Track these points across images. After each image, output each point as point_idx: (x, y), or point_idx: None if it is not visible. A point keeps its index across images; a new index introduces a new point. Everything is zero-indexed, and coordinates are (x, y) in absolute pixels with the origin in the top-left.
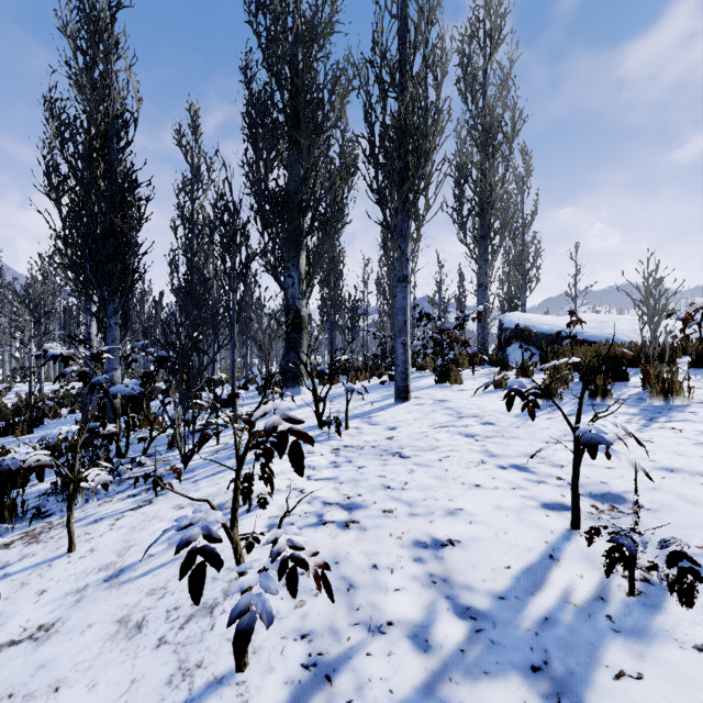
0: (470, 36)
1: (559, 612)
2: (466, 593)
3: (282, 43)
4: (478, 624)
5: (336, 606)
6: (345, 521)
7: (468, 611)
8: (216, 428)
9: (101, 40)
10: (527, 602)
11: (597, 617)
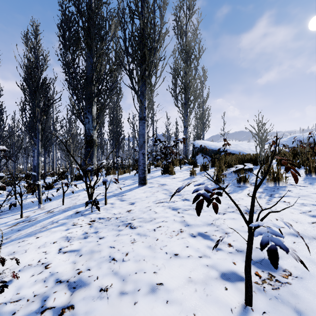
0: (180, 7)
1: None
2: None
3: None
4: None
5: None
6: (63, 306)
7: None
8: None
9: None
10: None
11: None
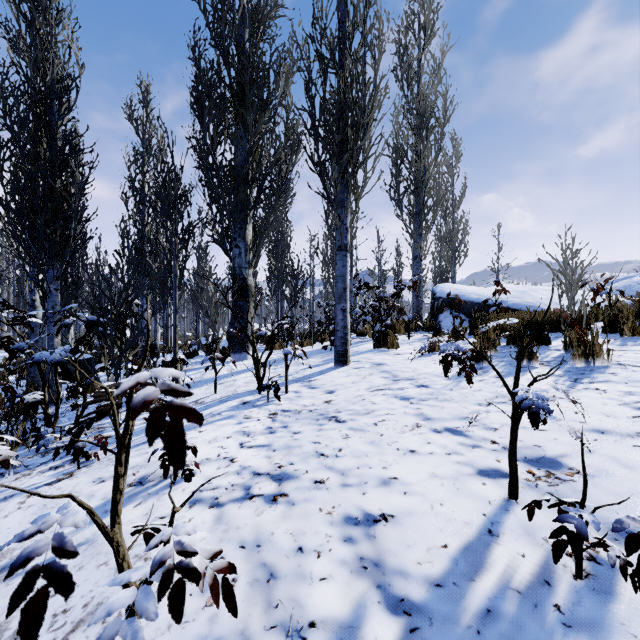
0: (406, 28)
1: (502, 601)
2: (399, 580)
3: (229, 22)
4: (412, 621)
5: (252, 604)
6: (273, 494)
7: (401, 603)
8: (117, 399)
9: (39, 2)
10: (467, 590)
11: (544, 608)
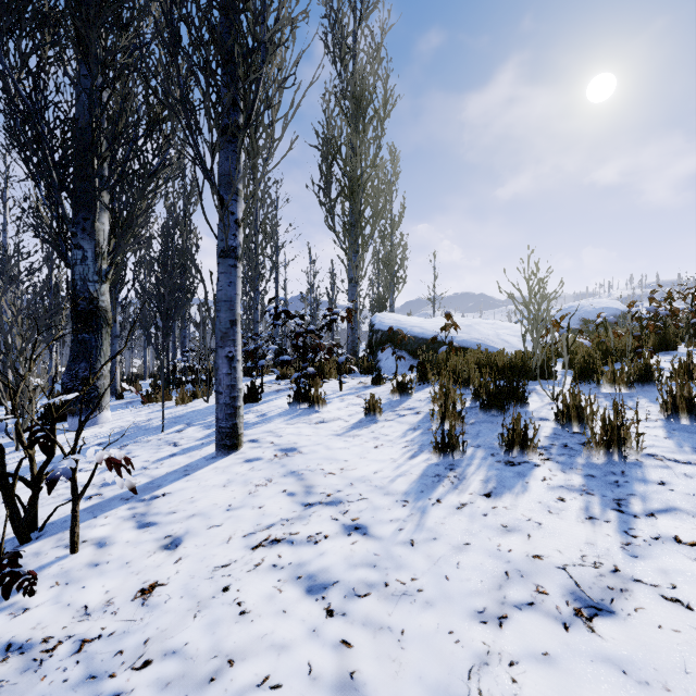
0: None
1: None
2: None
3: None
4: None
5: None
6: None
7: None
8: None
9: None
10: None
11: None
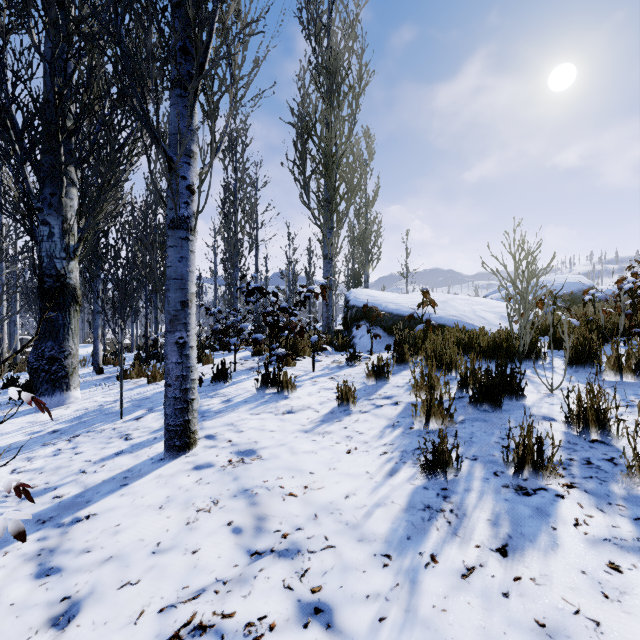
0: None
1: None
2: None
3: None
4: None
5: None
6: None
7: None
8: None
9: None
10: None
11: None
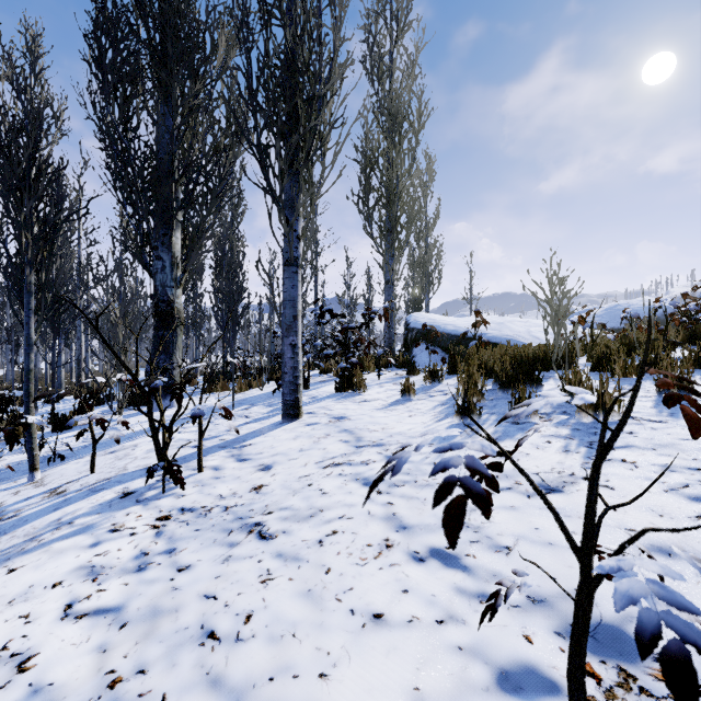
0: (377, 13)
1: None
2: None
3: None
4: None
5: None
6: None
7: None
8: None
9: None
10: None
11: None
